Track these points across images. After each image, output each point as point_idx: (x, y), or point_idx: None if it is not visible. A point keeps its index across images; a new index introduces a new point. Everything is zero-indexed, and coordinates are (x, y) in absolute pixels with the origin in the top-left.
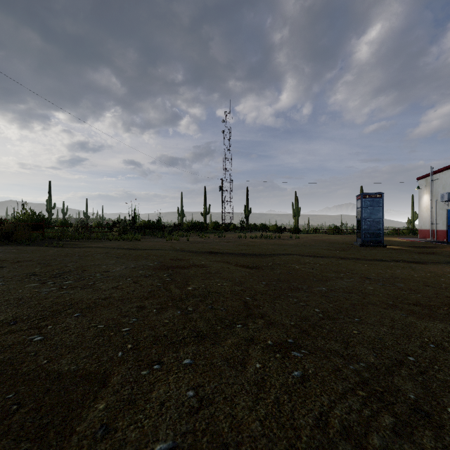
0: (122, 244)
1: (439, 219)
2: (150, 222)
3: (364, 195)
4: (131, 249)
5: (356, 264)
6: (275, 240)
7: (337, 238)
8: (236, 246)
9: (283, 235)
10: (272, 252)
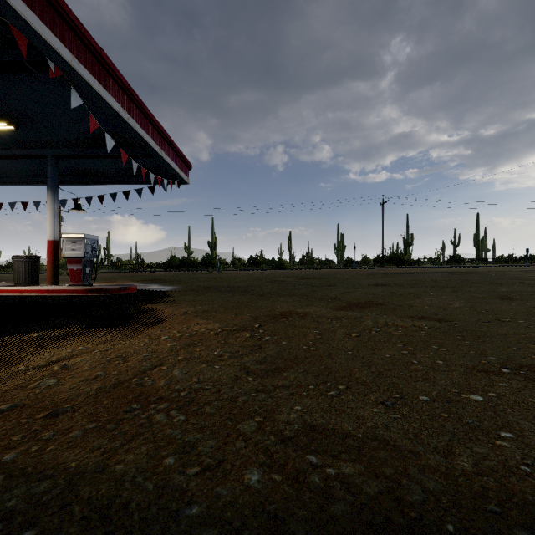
0: None
1: None
2: None
3: None
4: None
5: None
6: None
7: None
8: None
9: None
10: None
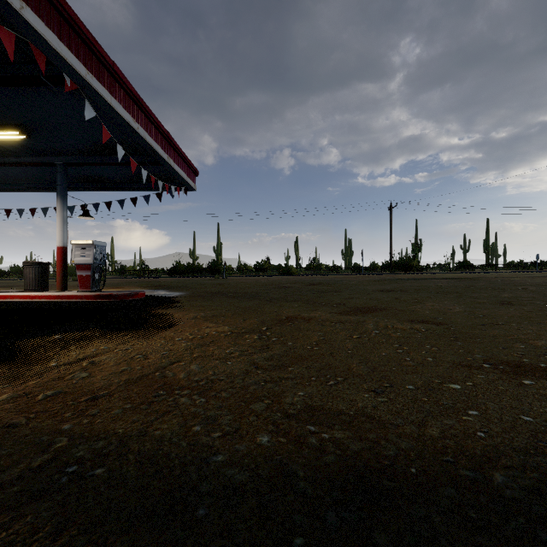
0: None
1: None
2: None
3: None
4: None
5: None
6: None
7: None
8: None
9: None
10: None
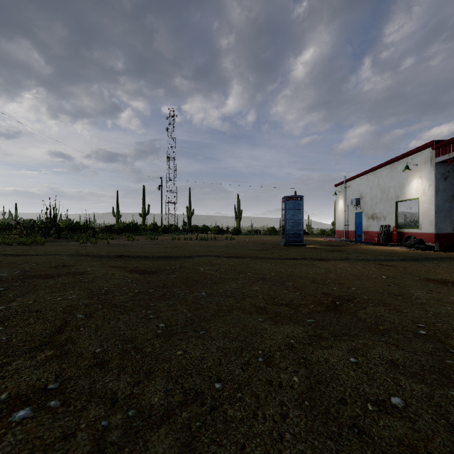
0: (10, 249)
1: (350, 221)
2: (72, 223)
3: (288, 197)
4: (12, 256)
5: (265, 263)
6: (209, 242)
7: (270, 239)
8: (159, 248)
9: (221, 237)
10: (191, 254)
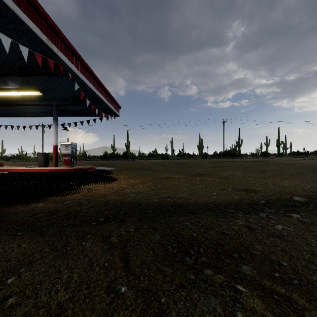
0: None
1: None
2: None
3: None
4: None
5: None
6: None
7: None
8: None
9: None
10: None
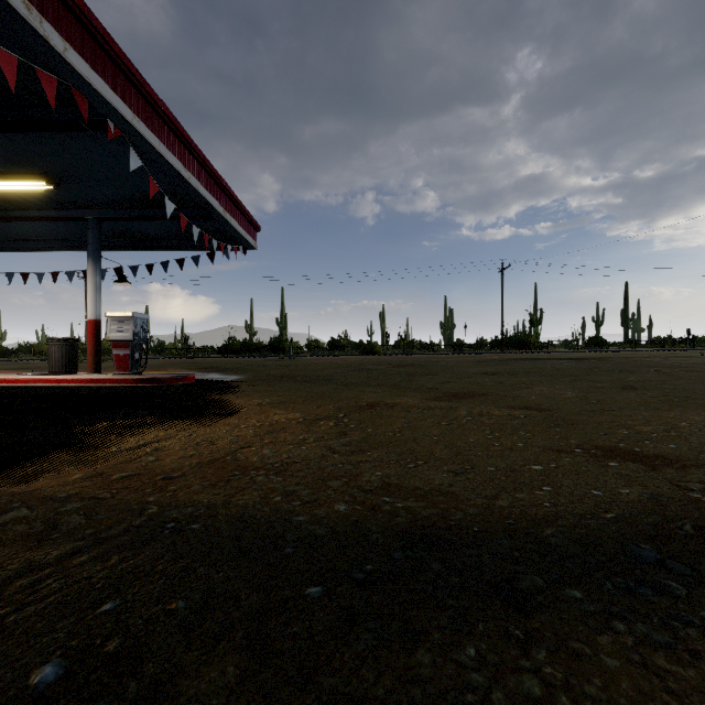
0: None
1: None
2: None
3: None
4: None
5: None
6: None
7: None
8: None
9: None
10: None
